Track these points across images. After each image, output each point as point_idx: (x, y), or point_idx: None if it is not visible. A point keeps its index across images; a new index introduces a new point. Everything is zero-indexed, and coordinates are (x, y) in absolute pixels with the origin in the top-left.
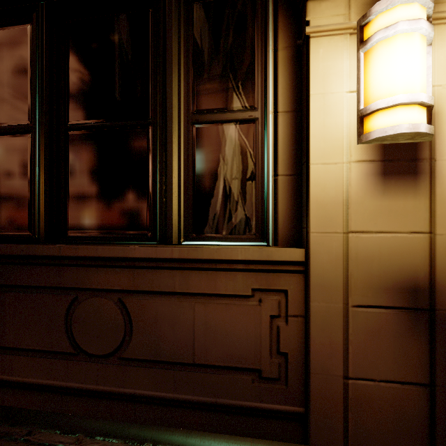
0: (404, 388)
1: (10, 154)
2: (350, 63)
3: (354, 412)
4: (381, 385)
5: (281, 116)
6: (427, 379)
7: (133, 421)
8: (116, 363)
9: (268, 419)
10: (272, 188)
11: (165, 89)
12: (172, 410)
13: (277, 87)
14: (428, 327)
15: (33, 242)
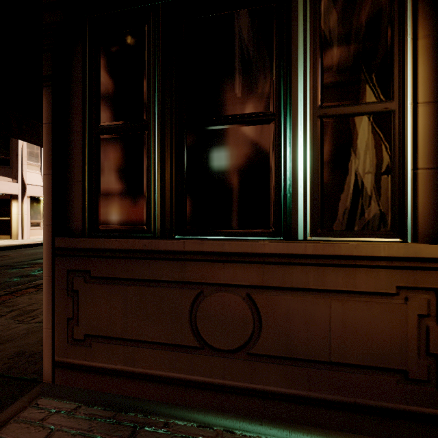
0: None
1: (125, 152)
2: None
3: None
4: None
5: (421, 107)
6: None
7: (262, 418)
8: (244, 358)
9: (415, 422)
10: (410, 182)
11: (289, 83)
12: (305, 408)
13: (417, 77)
14: None
15: (149, 237)
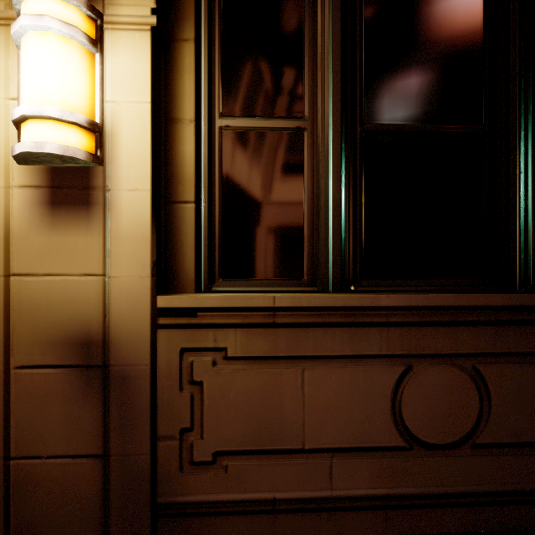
0: (75, 463)
1: None
2: (13, 62)
3: (17, 500)
4: (49, 462)
5: None
6: (101, 449)
7: None
8: None
9: None
10: None
11: None
12: None
13: None
14: (103, 386)
15: None
